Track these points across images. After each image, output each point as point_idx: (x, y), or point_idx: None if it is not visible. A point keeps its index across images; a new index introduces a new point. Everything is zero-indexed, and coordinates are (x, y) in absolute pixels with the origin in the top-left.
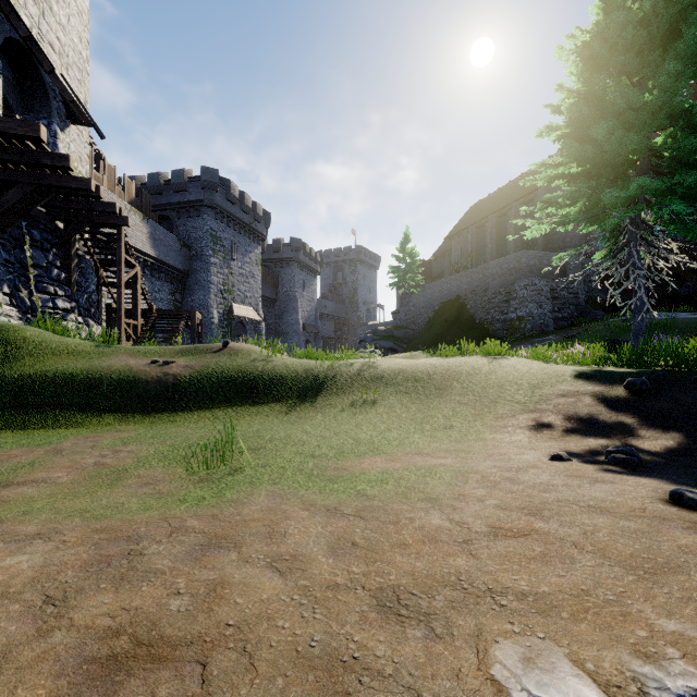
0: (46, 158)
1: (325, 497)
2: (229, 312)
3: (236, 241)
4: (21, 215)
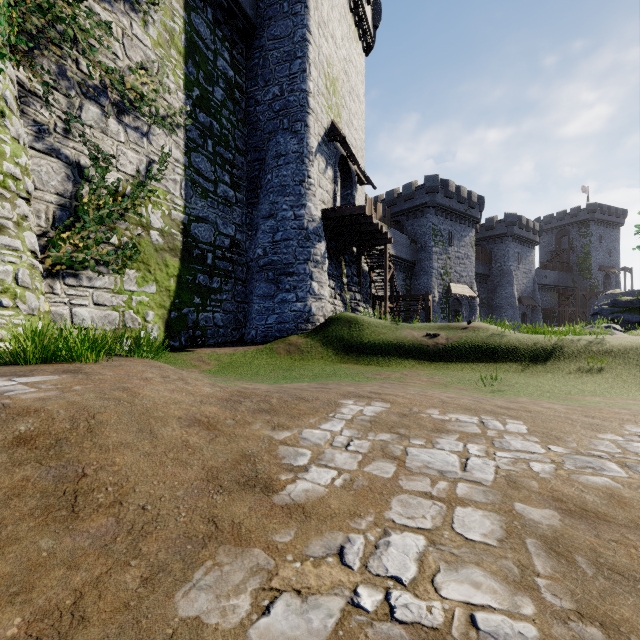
0: (362, 220)
1: (559, 402)
2: (447, 291)
3: (453, 229)
4: (344, 250)
